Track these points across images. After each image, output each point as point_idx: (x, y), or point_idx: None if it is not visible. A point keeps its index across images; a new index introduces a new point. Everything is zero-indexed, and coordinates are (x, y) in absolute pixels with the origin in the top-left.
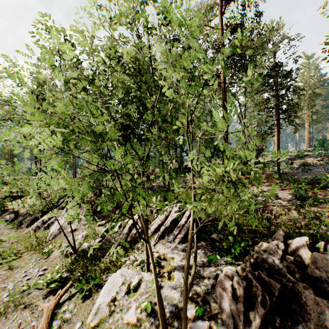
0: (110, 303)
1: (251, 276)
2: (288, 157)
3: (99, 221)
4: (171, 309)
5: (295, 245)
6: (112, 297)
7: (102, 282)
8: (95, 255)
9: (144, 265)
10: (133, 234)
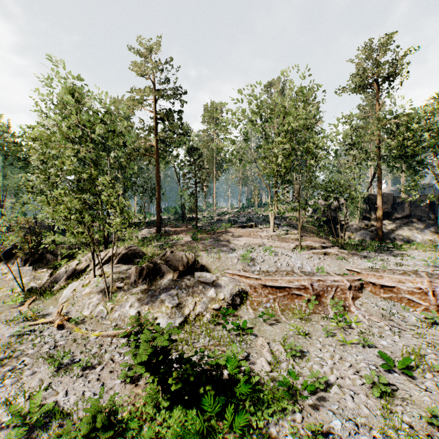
0: (73, 291)
1: (145, 266)
2: (220, 213)
3: (40, 269)
4: (108, 285)
5: (167, 253)
6: (74, 289)
7: (60, 294)
8: (48, 285)
9: (91, 279)
10: (80, 268)
